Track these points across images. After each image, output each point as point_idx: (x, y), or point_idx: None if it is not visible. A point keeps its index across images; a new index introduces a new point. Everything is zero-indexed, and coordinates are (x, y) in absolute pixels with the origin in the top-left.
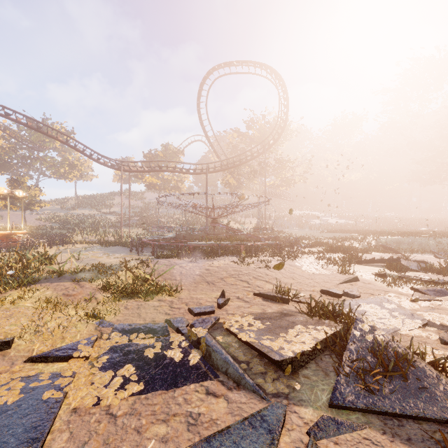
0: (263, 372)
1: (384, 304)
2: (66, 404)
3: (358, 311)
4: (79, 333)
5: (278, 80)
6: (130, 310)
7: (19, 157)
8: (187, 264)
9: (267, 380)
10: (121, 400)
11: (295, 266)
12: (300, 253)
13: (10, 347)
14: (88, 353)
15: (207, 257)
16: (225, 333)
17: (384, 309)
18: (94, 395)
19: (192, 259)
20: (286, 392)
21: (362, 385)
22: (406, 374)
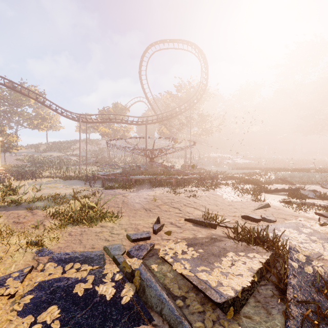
0: (201, 312)
1: (301, 228)
2: None
3: (279, 235)
4: (14, 264)
5: (201, 54)
6: (73, 236)
7: (1, 112)
8: (129, 193)
9: (206, 324)
10: None
11: (216, 195)
12: (219, 184)
13: None
14: (14, 289)
15: (146, 188)
16: (160, 261)
17: (302, 233)
18: None
19: (133, 189)
20: None
21: None
22: None
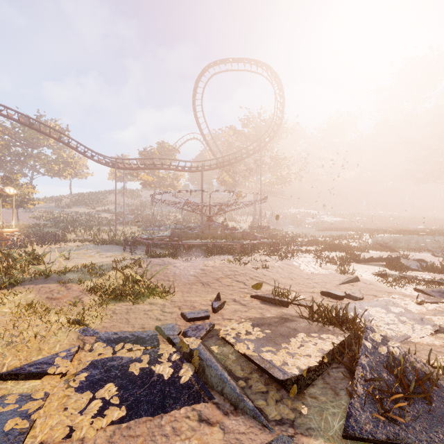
0: (264, 392)
1: (390, 307)
2: (32, 436)
3: (362, 315)
4: (59, 343)
5: (274, 77)
6: (118, 315)
7: (12, 155)
8: (182, 263)
9: (268, 402)
10: (98, 431)
11: (292, 265)
12: (297, 251)
13: None
14: (65, 368)
15: (202, 256)
16: (221, 342)
17: (391, 313)
18: (66, 425)
19: (186, 258)
20: (292, 418)
21: (381, 410)
22: (429, 396)
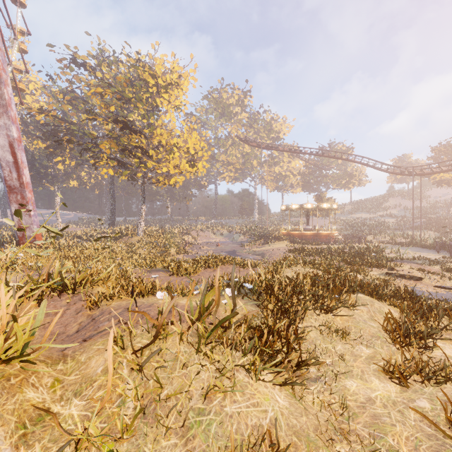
0: None
1: None
2: None
3: None
4: None
5: None
6: None
7: (315, 178)
8: None
9: None
10: None
11: None
12: None
13: (421, 280)
14: None
15: None
16: None
17: None
18: None
19: None
20: None
21: None
22: None
